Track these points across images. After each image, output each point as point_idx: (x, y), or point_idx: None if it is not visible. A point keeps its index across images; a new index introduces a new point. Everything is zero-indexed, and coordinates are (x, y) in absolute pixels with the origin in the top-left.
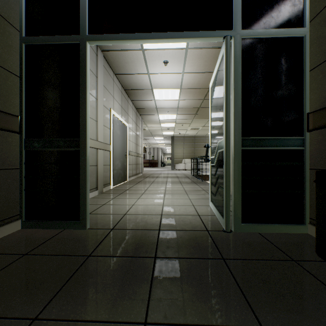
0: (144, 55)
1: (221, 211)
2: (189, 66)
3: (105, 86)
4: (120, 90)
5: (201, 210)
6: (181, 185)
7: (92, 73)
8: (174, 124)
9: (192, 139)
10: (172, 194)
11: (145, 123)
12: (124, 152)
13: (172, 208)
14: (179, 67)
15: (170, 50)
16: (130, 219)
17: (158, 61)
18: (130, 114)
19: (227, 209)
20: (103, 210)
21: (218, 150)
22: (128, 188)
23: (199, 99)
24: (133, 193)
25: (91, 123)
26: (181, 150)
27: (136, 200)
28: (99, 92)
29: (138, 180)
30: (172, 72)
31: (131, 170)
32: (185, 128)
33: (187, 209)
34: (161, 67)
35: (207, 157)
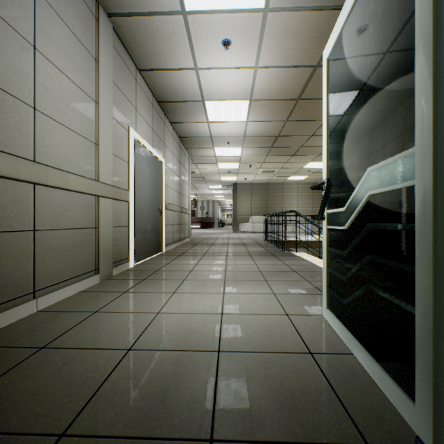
0: (187, 27)
1: (390, 361)
2: (267, 52)
3: (117, 84)
4: (150, 101)
5: (310, 333)
6: (251, 259)
7: (85, 49)
8: (238, 163)
9: (263, 188)
10: (239, 281)
11: (194, 162)
12: (156, 205)
13: (242, 323)
14: (249, 55)
15: (235, 13)
16: (135, 375)
17: (213, 42)
18: (169, 145)
19: (442, 382)
20: (82, 333)
21: (369, 189)
22: (160, 266)
23: (280, 120)
24: (166, 278)
25: (84, 146)
26: (248, 203)
27: (168, 298)
28: (103, 92)
29: (182, 249)
30: (238, 65)
31: (171, 234)
32: (253, 170)
33: (277, 327)
34: (218, 54)
35: (323, 209)
